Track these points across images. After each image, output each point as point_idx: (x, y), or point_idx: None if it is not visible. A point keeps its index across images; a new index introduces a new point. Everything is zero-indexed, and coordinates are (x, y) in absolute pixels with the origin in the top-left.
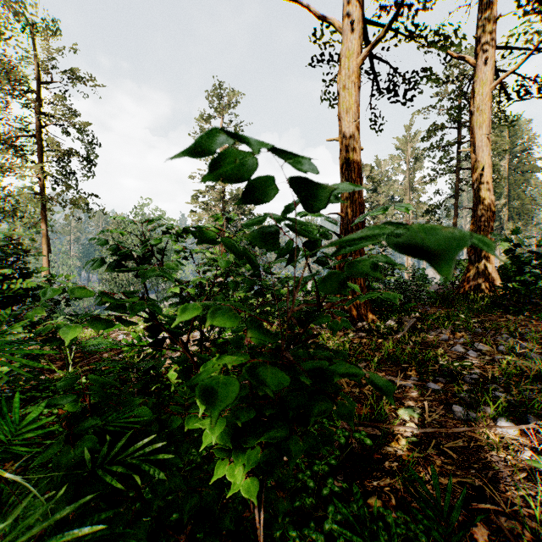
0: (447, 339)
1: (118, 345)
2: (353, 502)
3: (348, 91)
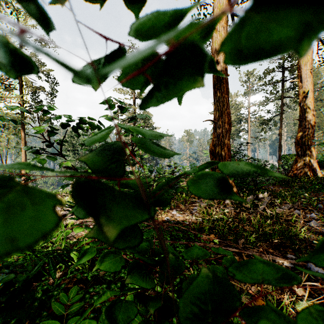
0: (299, 213)
1: None
2: None
3: (219, 32)
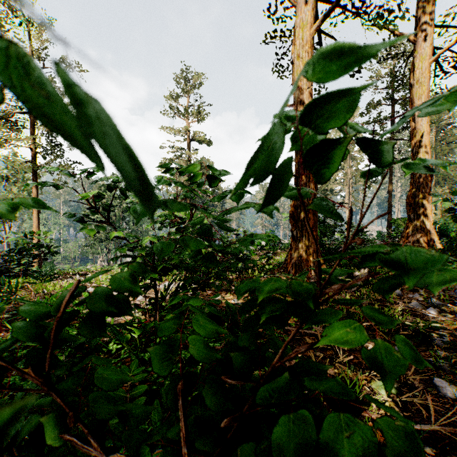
0: (400, 293)
1: None
2: None
3: (302, 59)
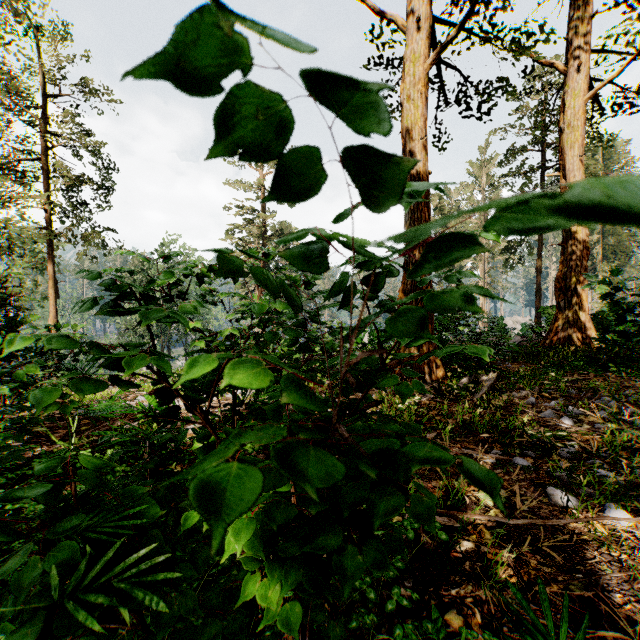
0: (534, 402)
1: (130, 411)
2: (427, 620)
3: (413, 102)
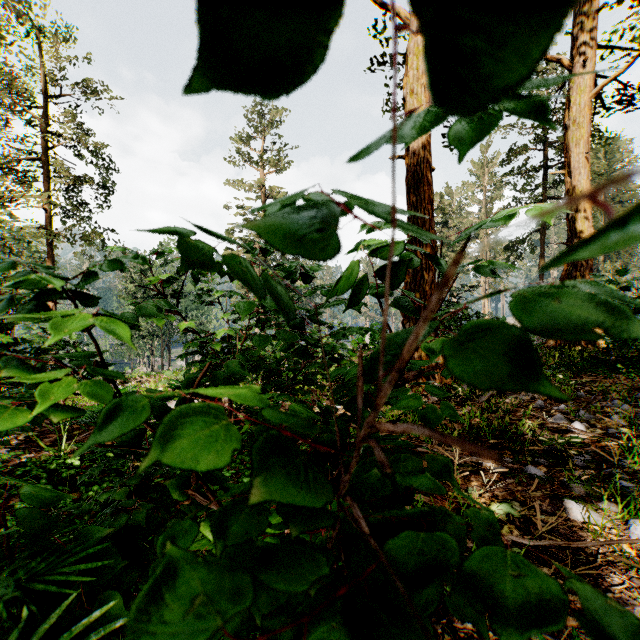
0: (543, 405)
1: None
2: None
3: (417, 96)
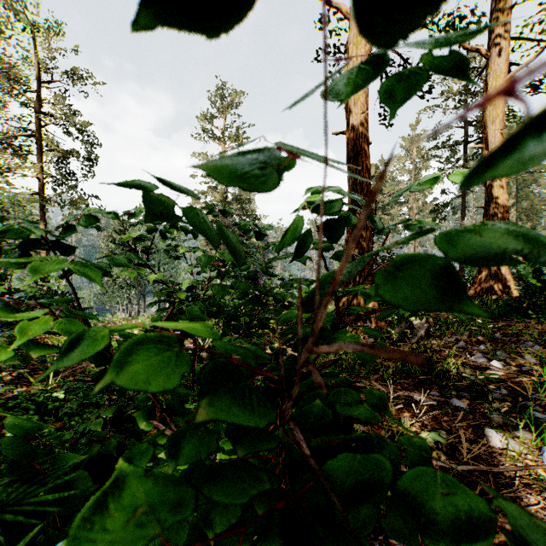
0: (465, 346)
1: None
2: None
3: None
